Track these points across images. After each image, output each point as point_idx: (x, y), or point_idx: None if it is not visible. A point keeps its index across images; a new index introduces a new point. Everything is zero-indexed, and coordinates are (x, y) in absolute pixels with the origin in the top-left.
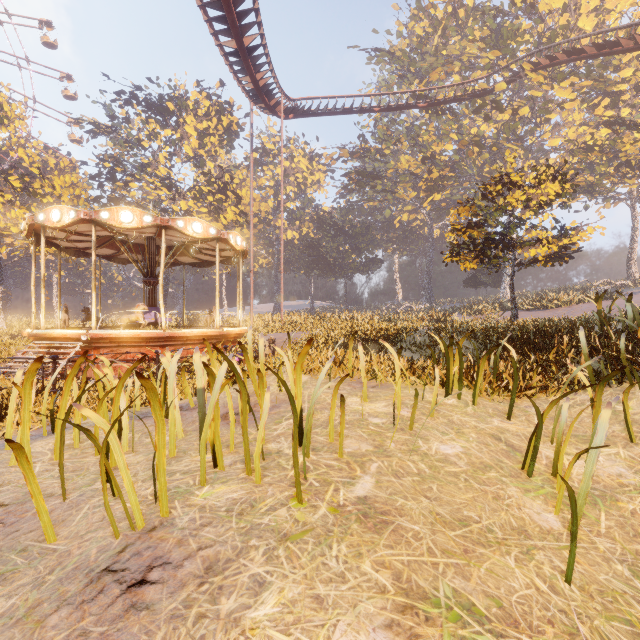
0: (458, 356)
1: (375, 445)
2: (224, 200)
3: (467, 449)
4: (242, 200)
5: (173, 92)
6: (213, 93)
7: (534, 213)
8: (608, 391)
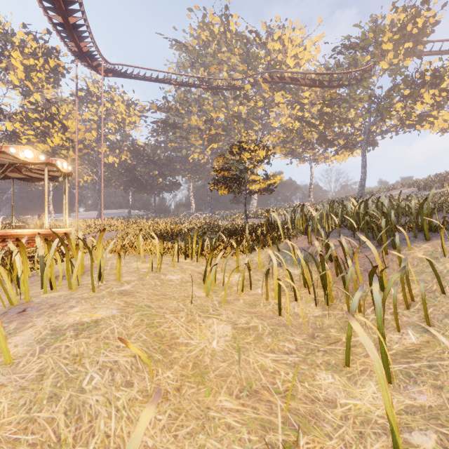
0: (195, 240)
1: (139, 278)
2: (51, 127)
3: (183, 277)
4: (68, 129)
5: None
6: (40, 37)
7: (254, 166)
8: (255, 253)
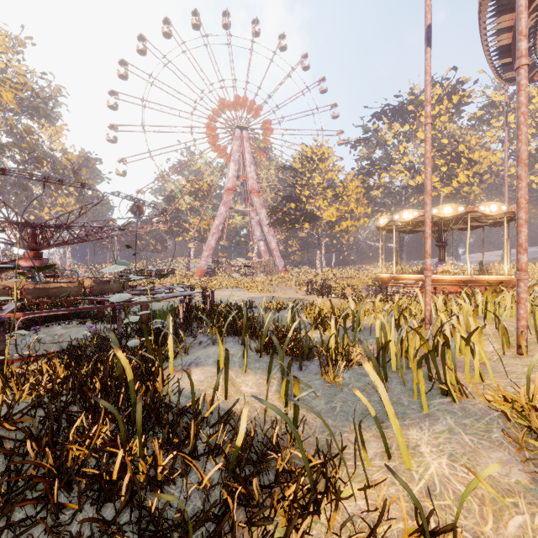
0: None
1: None
2: (455, 167)
3: None
4: (473, 162)
5: (410, 96)
6: (442, 79)
7: None
8: None
